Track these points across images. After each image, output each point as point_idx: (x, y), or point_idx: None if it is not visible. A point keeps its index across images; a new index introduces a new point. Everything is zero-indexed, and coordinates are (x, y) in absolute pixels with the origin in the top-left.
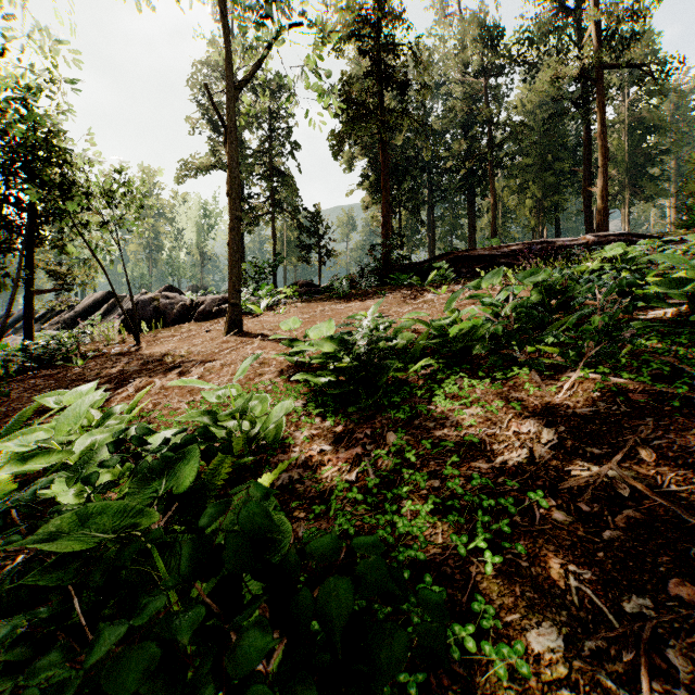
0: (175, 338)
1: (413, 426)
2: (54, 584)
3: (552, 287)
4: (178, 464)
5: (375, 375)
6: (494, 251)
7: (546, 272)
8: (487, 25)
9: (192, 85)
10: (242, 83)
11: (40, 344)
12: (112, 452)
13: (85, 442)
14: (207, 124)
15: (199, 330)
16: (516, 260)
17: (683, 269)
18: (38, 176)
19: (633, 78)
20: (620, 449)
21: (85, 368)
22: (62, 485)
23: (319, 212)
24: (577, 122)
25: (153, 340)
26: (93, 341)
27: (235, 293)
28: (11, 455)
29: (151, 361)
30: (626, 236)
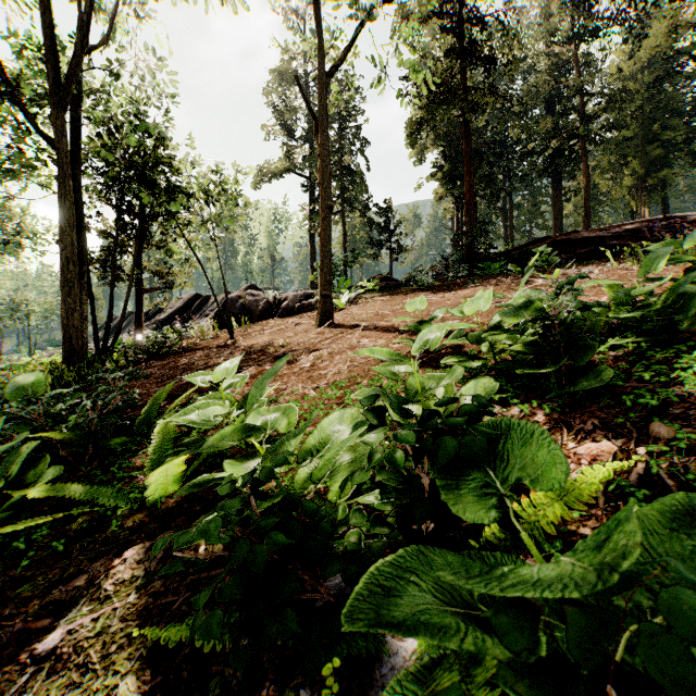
0: (266, 331)
1: (670, 416)
2: (458, 646)
3: None
4: (504, 444)
5: (563, 354)
6: (603, 232)
7: None
8: None
9: (267, 94)
10: (332, 69)
11: (150, 338)
12: (376, 424)
13: (256, 421)
14: (281, 129)
15: (286, 324)
16: (632, 240)
17: None
18: (148, 181)
19: None
20: None
21: (194, 358)
22: (234, 469)
23: (391, 207)
24: (690, 82)
25: (245, 334)
26: (189, 337)
27: (326, 285)
28: (162, 434)
29: (253, 351)
30: None
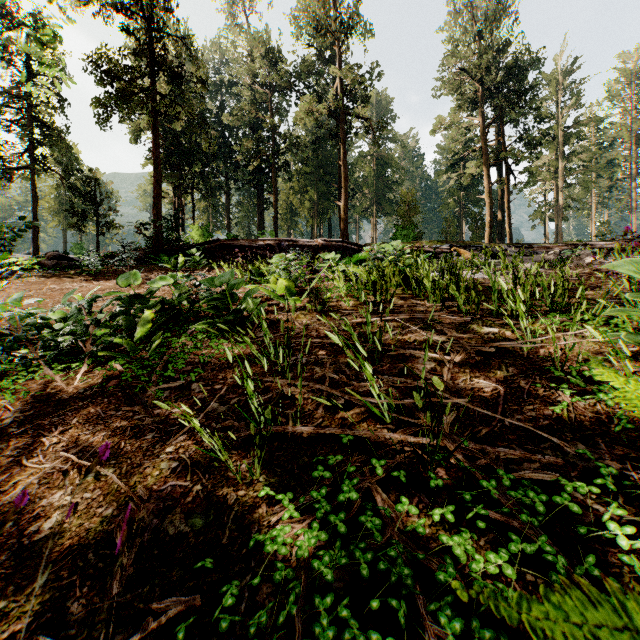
0: None
1: None
2: None
3: (188, 288)
4: None
5: None
6: (253, 243)
7: (167, 278)
8: (269, 47)
9: None
10: None
11: None
12: None
13: None
14: None
15: None
16: (269, 252)
17: (289, 280)
18: None
19: (378, 125)
20: (32, 426)
21: None
22: None
23: (96, 178)
24: None
25: None
26: None
27: None
28: None
29: None
30: (343, 243)
